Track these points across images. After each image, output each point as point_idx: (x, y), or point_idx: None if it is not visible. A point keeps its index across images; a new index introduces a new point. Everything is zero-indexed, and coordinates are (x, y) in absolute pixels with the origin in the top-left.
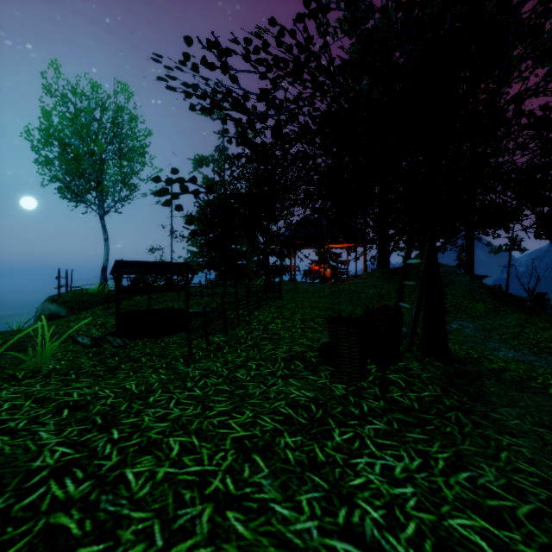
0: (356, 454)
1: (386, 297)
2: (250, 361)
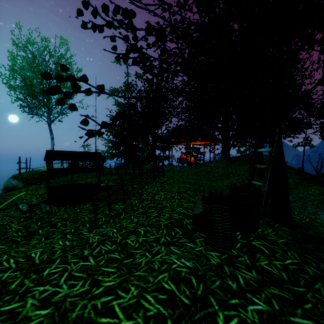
0: None
1: (231, 175)
2: (139, 227)
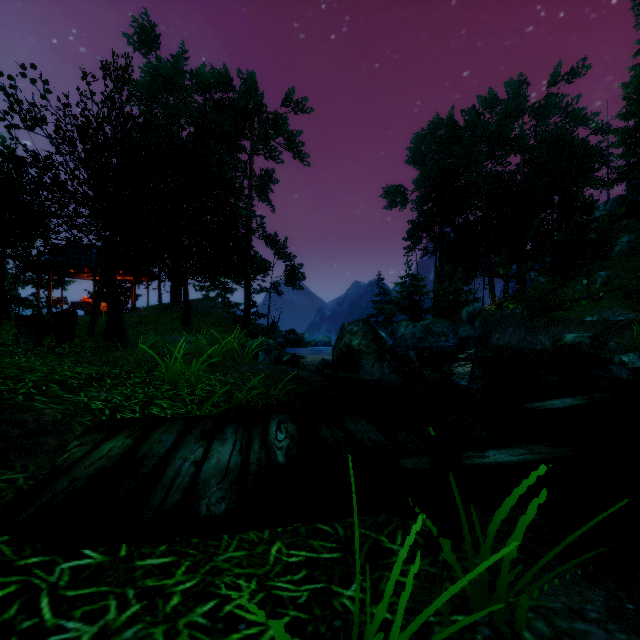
0: (5, 359)
1: (144, 323)
2: None
